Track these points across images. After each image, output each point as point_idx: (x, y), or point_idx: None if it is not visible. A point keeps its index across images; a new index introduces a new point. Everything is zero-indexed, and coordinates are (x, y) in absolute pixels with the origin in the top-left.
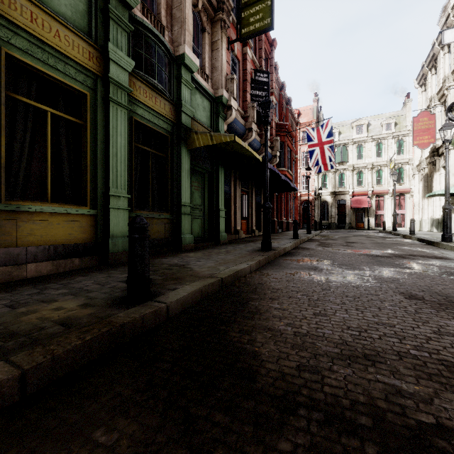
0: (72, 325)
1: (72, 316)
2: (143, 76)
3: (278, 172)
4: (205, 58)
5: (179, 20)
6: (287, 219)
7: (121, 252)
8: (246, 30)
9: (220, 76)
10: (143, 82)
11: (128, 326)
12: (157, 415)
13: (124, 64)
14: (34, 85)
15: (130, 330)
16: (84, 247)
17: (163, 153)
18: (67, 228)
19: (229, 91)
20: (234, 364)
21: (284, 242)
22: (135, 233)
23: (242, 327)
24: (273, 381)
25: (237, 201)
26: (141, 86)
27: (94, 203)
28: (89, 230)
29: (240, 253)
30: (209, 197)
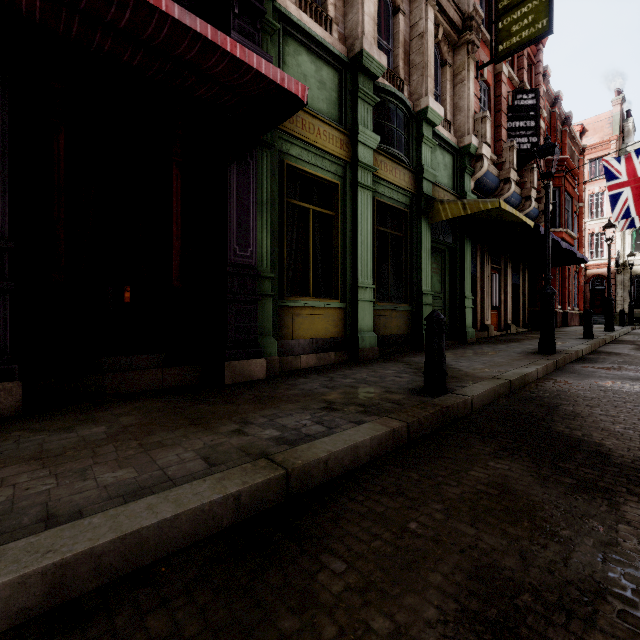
0: (400, 403)
1: (390, 398)
2: (384, 148)
3: (557, 238)
4: (445, 100)
5: (419, 66)
6: (564, 308)
7: (368, 349)
8: (505, 46)
9: (466, 119)
10: (384, 155)
11: (450, 410)
12: (529, 462)
13: (370, 142)
14: (298, 186)
15: (451, 414)
16: (336, 342)
17: (400, 232)
18: (324, 322)
19: (479, 136)
20: (579, 447)
21: (571, 344)
22: (434, 327)
23: (567, 425)
24: (631, 461)
25: (486, 283)
26: (382, 160)
27: (343, 296)
28: (340, 324)
29: (509, 355)
30: (450, 281)
